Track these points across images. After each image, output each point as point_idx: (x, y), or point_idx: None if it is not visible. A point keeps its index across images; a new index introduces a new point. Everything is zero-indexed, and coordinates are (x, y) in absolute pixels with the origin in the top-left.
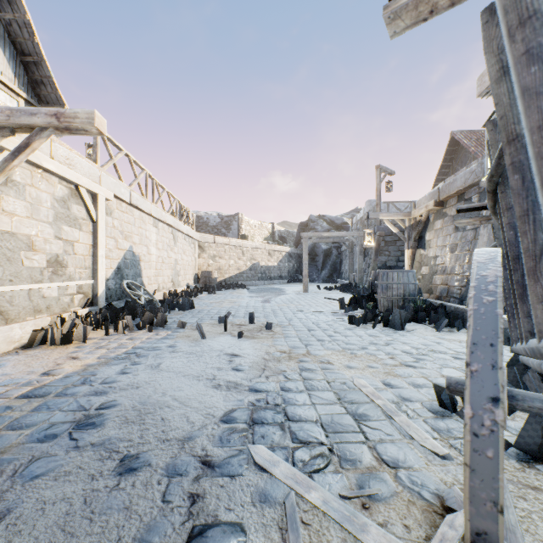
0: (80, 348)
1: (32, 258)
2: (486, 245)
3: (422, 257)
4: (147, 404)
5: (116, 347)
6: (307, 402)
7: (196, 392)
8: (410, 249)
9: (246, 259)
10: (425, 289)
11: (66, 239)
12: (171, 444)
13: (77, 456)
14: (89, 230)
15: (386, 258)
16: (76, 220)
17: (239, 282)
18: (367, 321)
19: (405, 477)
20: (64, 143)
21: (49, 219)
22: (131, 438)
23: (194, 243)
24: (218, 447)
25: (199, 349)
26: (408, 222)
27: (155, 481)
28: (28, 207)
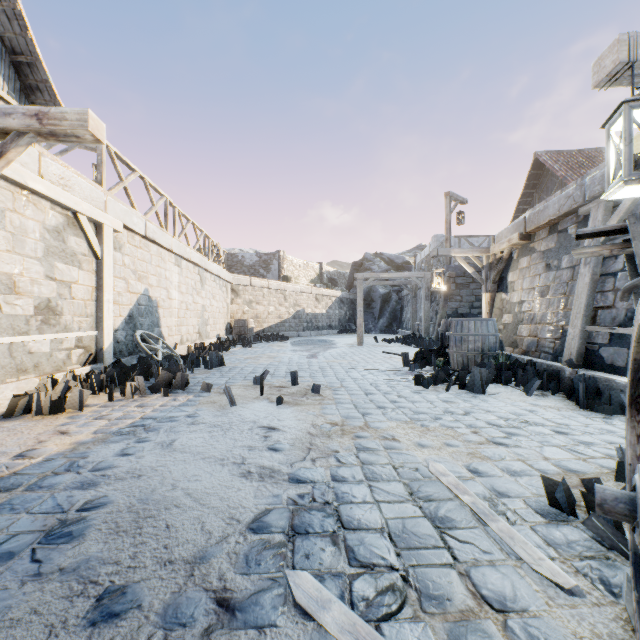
0: (73, 418)
1: (14, 303)
2: (588, 287)
3: (503, 302)
4: (149, 502)
5: (120, 417)
6: (368, 499)
7: (217, 483)
8: (488, 292)
9: (289, 305)
10: (508, 342)
11: (61, 280)
12: (175, 568)
13: (35, 590)
14: (91, 268)
15: (457, 304)
16: (75, 255)
17: (281, 333)
18: (439, 382)
19: (520, 628)
20: (57, 159)
21: (38, 254)
22: (118, 558)
23: (226, 286)
24: (242, 574)
25: (227, 421)
26: (486, 260)
27: (144, 637)
28: (9, 238)
